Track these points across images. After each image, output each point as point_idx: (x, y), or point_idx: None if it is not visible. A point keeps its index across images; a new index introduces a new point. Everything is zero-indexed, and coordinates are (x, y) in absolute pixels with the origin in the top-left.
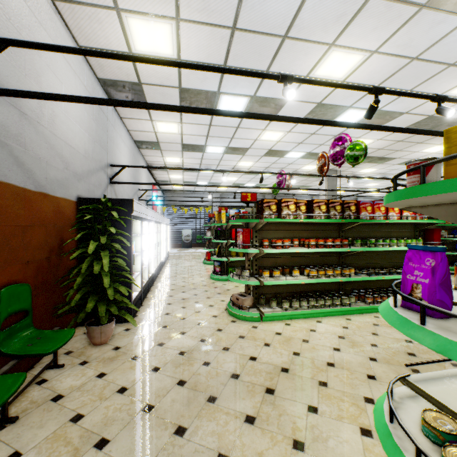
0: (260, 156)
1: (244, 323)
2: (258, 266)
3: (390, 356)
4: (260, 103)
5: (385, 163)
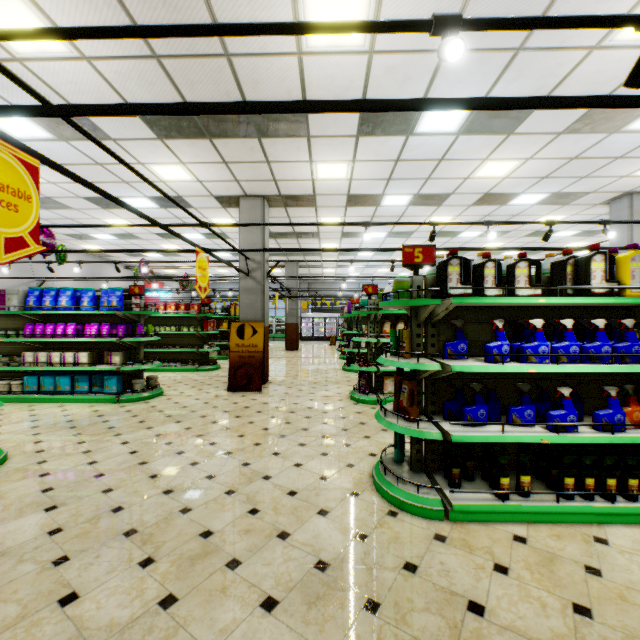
0: None
1: None
2: None
3: None
4: (120, 235)
5: (324, 255)
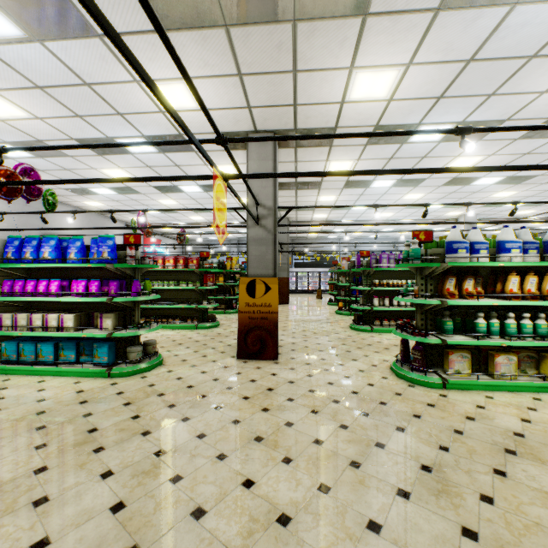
0: (194, 212)
1: None
2: None
3: None
4: (119, 189)
5: (317, 210)
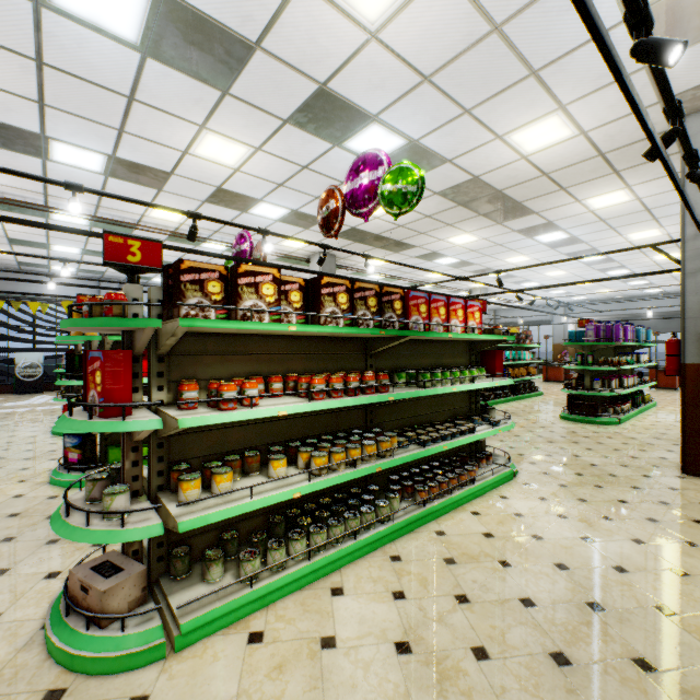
0: (200, 200)
1: (97, 696)
2: (170, 461)
3: (534, 694)
4: (187, 31)
5: (402, 252)
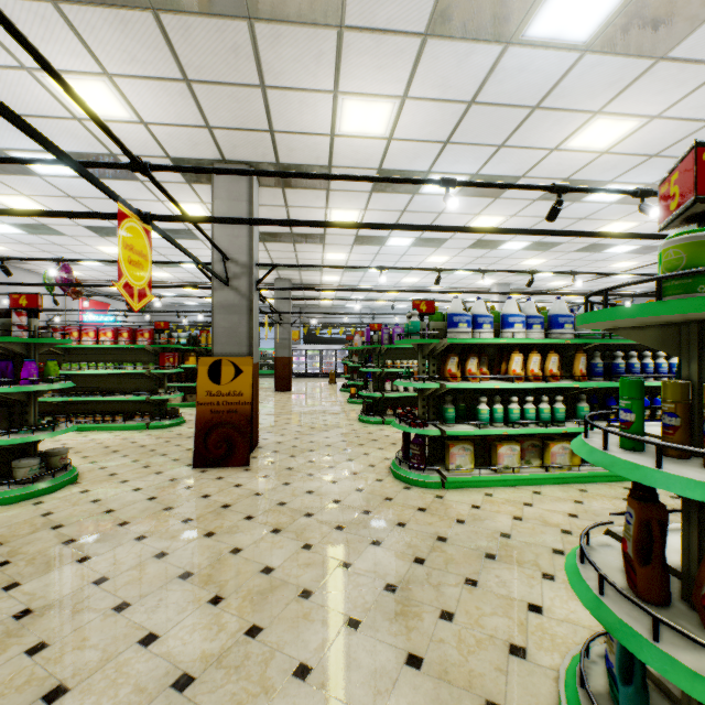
0: (155, 267)
1: None
2: None
3: None
4: (28, 227)
5: (326, 270)
